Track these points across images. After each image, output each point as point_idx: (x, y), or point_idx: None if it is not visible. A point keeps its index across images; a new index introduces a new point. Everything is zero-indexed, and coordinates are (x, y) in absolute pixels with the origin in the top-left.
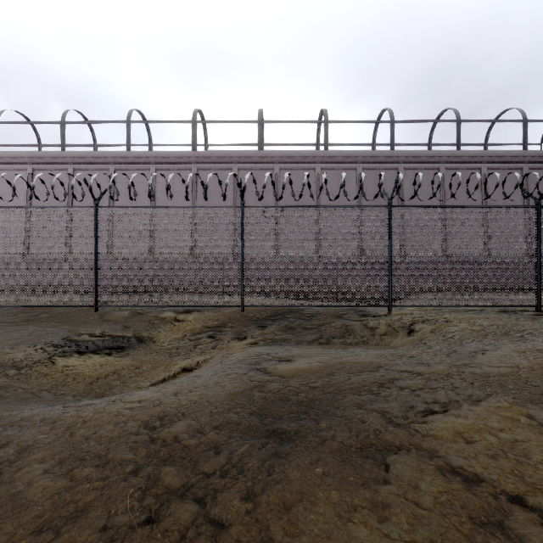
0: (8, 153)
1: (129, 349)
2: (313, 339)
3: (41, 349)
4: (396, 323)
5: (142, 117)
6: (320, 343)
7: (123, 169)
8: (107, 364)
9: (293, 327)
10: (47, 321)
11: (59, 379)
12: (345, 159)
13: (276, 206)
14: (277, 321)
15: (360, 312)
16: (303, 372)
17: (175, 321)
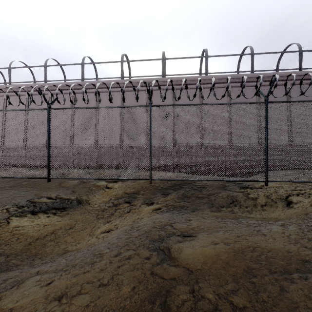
0: (15, 86)
1: (70, 209)
2: (206, 207)
3: (5, 210)
4: (273, 195)
5: (91, 61)
6: (211, 211)
7: (79, 92)
8: (49, 222)
9: (188, 195)
10: (25, 187)
11: (6, 237)
12: (220, 81)
13: (175, 104)
14: (176, 190)
15: (239, 185)
16: (211, 261)
17: (106, 188)
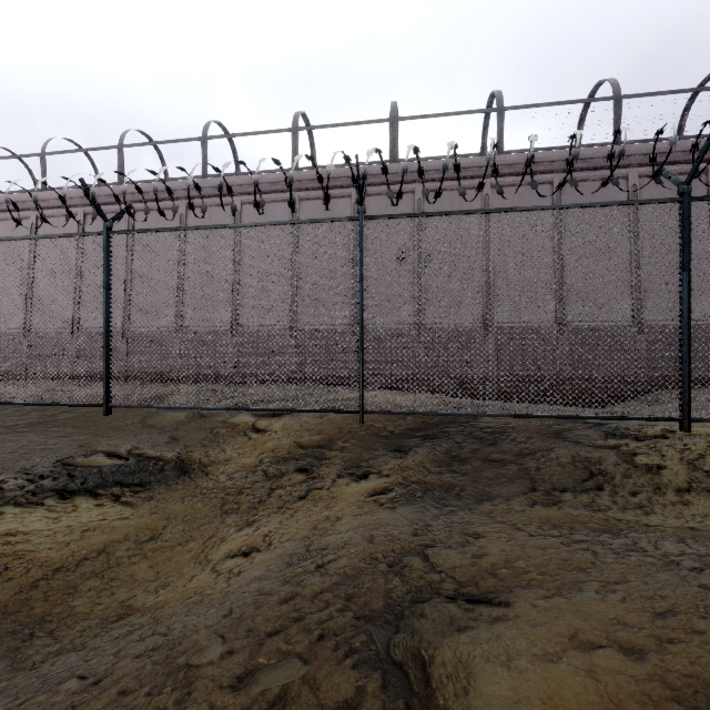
0: (55, 194)
1: (157, 484)
2: (515, 492)
3: None
4: (708, 460)
5: (225, 134)
6: (533, 502)
7: (197, 206)
8: (98, 522)
9: (462, 455)
10: (63, 426)
11: None
12: (533, 168)
13: (427, 213)
14: (429, 440)
15: (599, 428)
16: None
17: (251, 430)
